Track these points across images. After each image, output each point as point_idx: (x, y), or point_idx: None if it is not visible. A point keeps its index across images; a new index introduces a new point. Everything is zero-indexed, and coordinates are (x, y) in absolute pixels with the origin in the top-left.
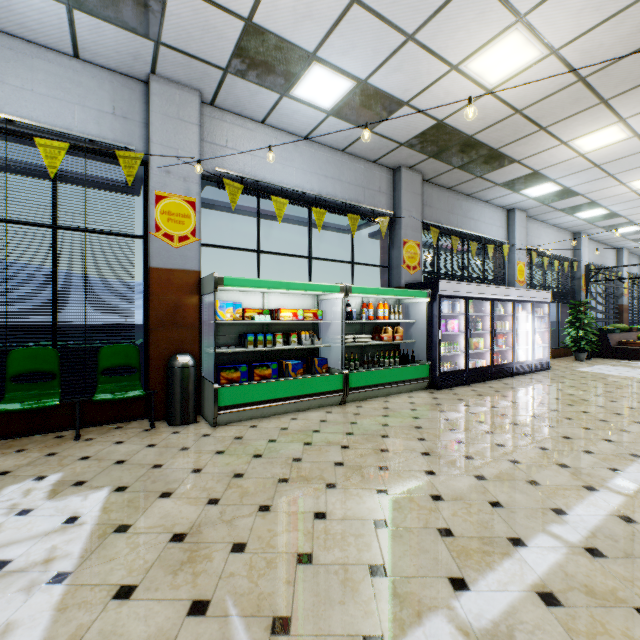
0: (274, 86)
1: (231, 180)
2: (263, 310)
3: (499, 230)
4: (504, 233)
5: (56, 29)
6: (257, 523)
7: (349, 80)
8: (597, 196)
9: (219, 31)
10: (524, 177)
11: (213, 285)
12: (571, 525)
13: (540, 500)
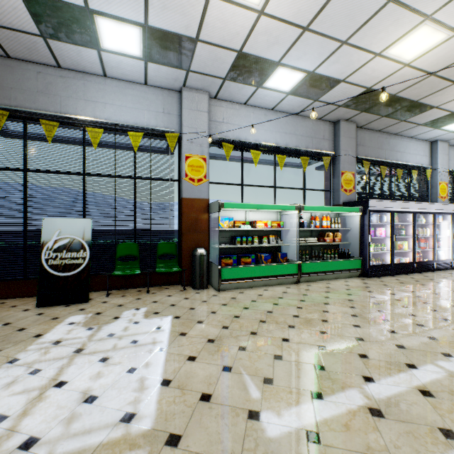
0: (253, 83)
1: (226, 142)
2: (245, 222)
3: (423, 158)
4: (427, 160)
5: (138, 73)
6: (250, 339)
7: (302, 73)
8: None
9: (222, 59)
10: (443, 117)
11: (218, 207)
12: (453, 363)
13: (434, 348)
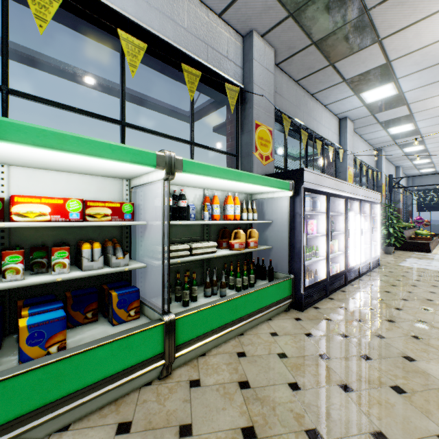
0: None
1: None
2: None
3: (334, 136)
4: (337, 140)
5: None
6: None
7: None
8: (418, 107)
9: None
10: (373, 71)
11: None
12: None
13: None
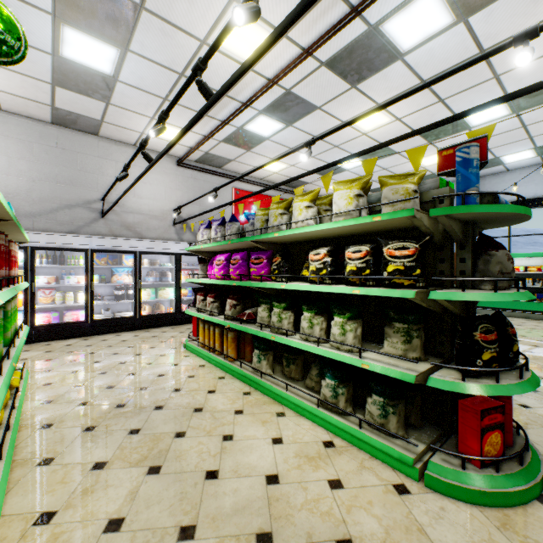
0: (494, 166)
1: None
2: None
3: None
4: None
5: None
6: None
7: (526, 151)
8: None
9: None
10: None
11: None
12: None
13: None
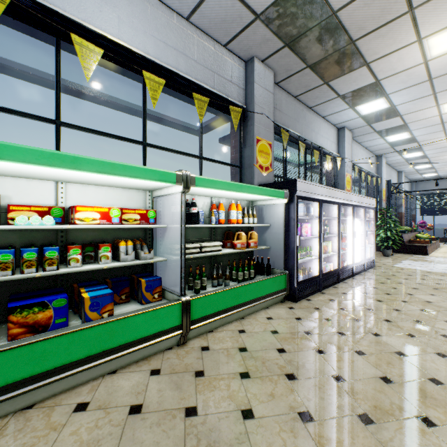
0: None
1: None
2: (50, 208)
3: (332, 145)
4: (335, 148)
5: None
6: None
7: None
8: (411, 118)
9: None
10: (365, 88)
11: None
12: None
13: None
